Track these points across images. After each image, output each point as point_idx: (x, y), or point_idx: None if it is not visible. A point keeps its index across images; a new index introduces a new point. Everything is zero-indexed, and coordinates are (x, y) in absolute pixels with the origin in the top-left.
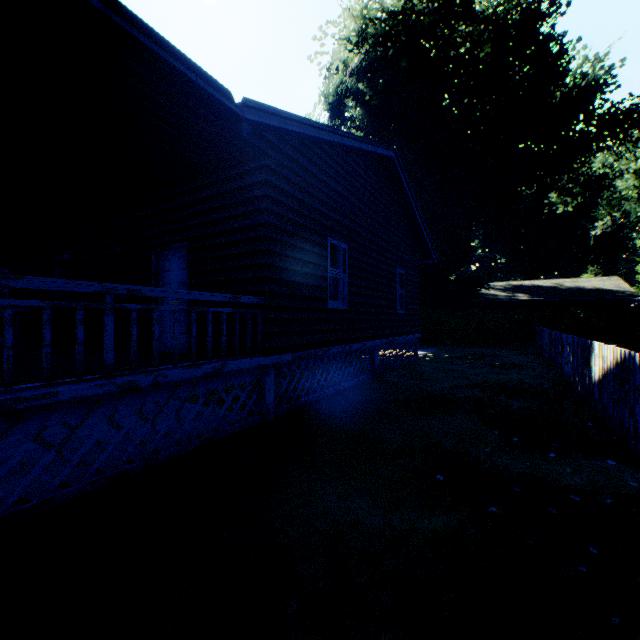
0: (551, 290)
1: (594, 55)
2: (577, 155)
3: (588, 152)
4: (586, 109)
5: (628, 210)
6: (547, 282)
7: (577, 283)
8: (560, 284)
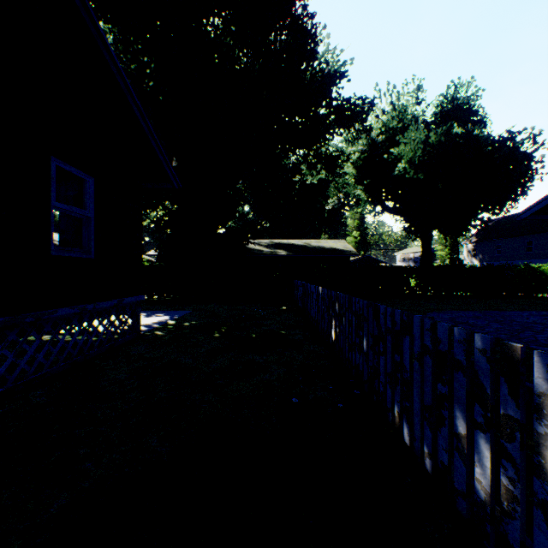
0: (303, 248)
1: (334, 48)
2: (322, 132)
3: (329, 133)
4: (327, 97)
5: (349, 191)
6: (300, 241)
7: (320, 243)
8: (309, 243)
